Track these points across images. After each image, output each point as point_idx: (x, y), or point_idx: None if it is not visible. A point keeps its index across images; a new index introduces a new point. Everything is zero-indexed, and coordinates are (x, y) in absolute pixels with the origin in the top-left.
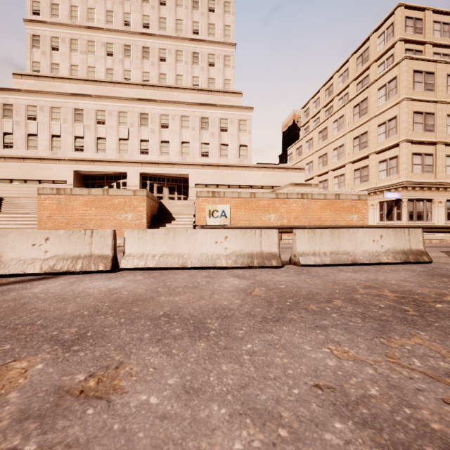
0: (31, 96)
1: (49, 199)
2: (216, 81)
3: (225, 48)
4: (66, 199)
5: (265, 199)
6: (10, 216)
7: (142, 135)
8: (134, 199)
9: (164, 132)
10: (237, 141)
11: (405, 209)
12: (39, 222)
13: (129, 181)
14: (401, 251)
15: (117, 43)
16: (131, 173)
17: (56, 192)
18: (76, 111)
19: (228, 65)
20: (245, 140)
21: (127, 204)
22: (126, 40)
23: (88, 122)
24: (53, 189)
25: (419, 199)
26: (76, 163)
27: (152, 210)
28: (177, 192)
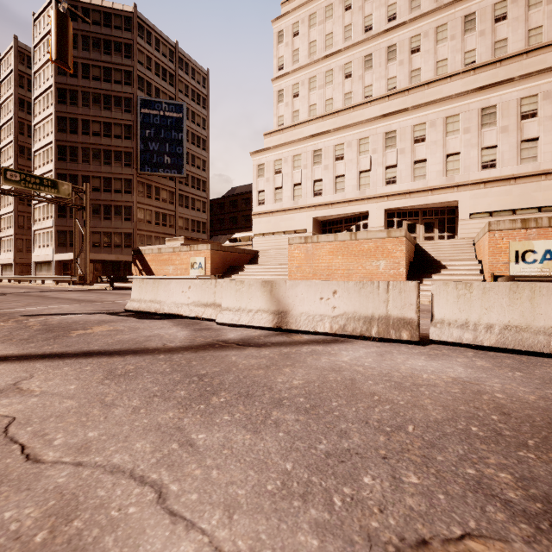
0: (277, 151)
1: (298, 249)
2: (510, 40)
3: None
4: (313, 247)
5: None
6: (266, 268)
7: (387, 160)
8: (388, 242)
9: (419, 148)
10: None
11: None
12: (289, 273)
13: (371, 221)
14: None
15: (355, 59)
16: (374, 211)
17: (304, 241)
18: (315, 153)
19: (537, 3)
20: None
21: (379, 250)
22: (366, 50)
23: (326, 162)
24: (301, 238)
25: None
26: (315, 209)
27: (409, 256)
28: (437, 229)
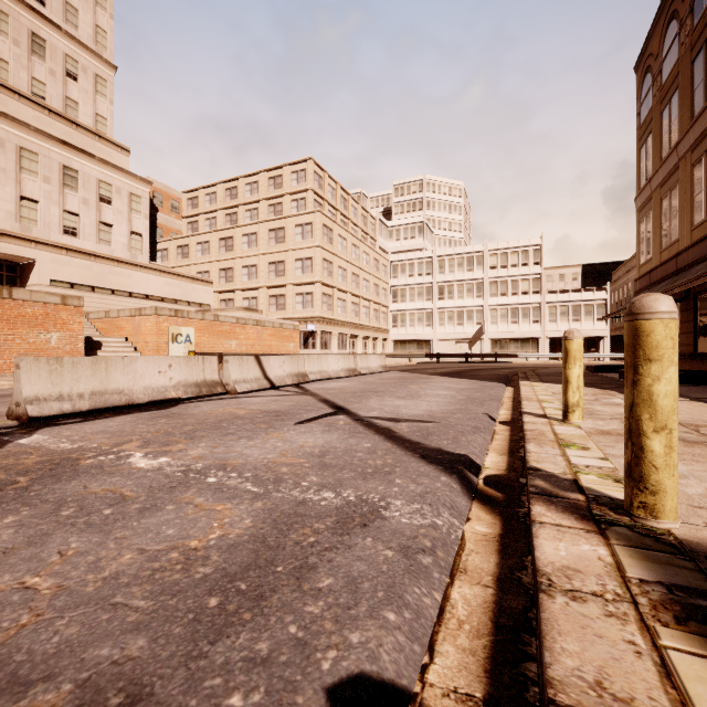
0: None
1: None
2: (82, 108)
3: (97, 63)
4: None
5: (228, 323)
6: None
7: None
8: (63, 310)
9: None
10: (127, 225)
11: (319, 339)
12: None
13: None
14: (382, 366)
15: None
16: None
17: None
18: None
19: (103, 94)
20: (140, 227)
21: (50, 318)
22: None
23: None
24: None
25: (326, 331)
26: None
27: None
28: None
